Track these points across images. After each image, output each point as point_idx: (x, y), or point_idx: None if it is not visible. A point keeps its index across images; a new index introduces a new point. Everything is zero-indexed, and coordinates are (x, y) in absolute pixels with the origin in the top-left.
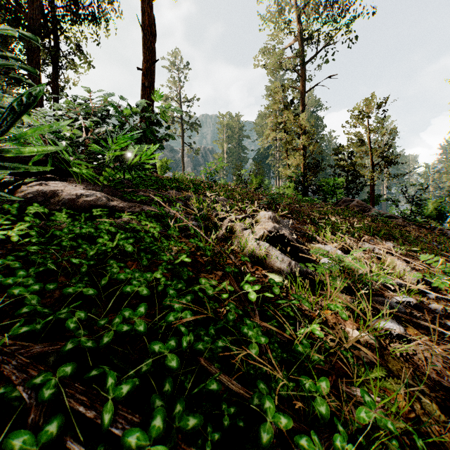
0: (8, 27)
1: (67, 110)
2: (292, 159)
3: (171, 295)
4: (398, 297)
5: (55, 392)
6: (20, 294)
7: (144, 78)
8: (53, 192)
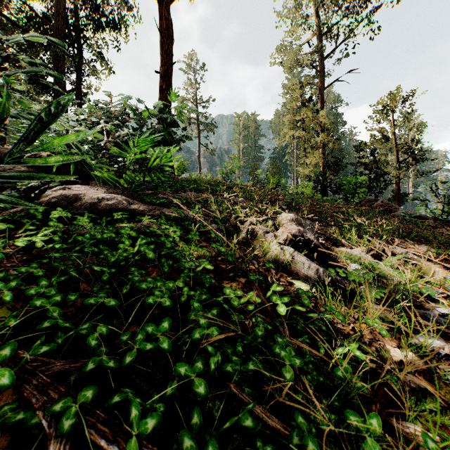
0: (33, 33)
1: (89, 114)
2: (310, 157)
3: (195, 308)
4: (440, 309)
5: (75, 423)
6: (42, 306)
7: (162, 81)
8: (76, 196)
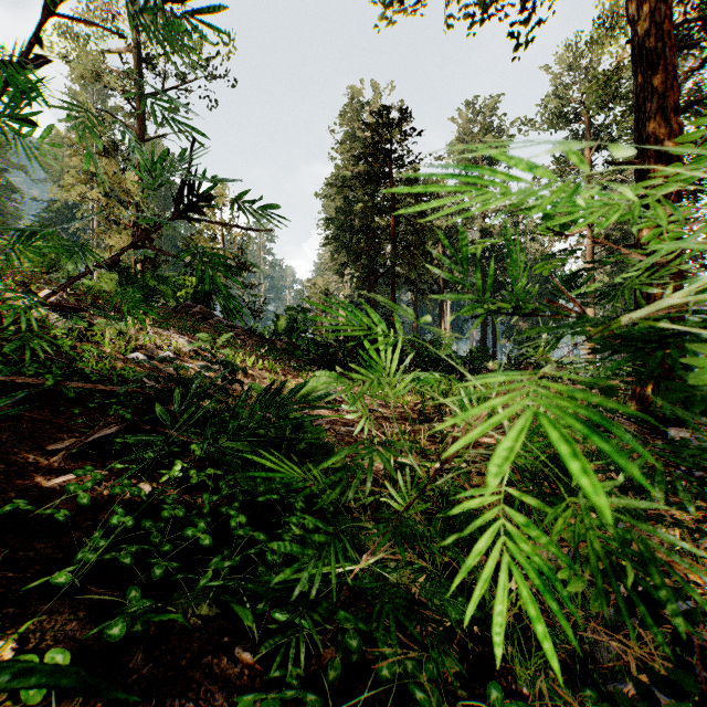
0: None
1: None
2: (115, 237)
3: None
4: (164, 354)
5: None
6: None
7: None
8: None
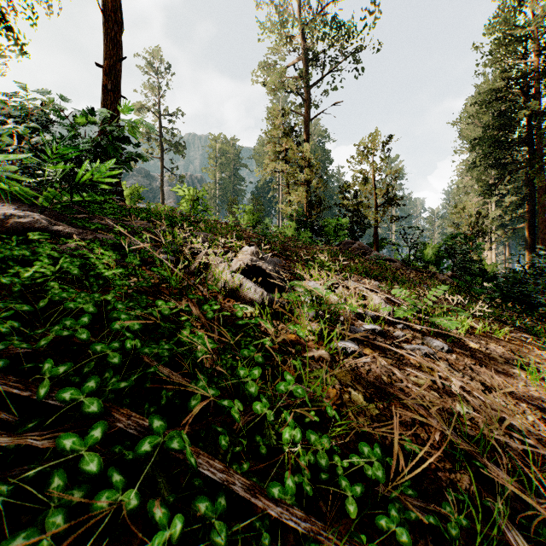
0: None
1: None
2: (293, 194)
3: (119, 309)
4: (366, 326)
5: None
6: None
7: (106, 78)
8: None
